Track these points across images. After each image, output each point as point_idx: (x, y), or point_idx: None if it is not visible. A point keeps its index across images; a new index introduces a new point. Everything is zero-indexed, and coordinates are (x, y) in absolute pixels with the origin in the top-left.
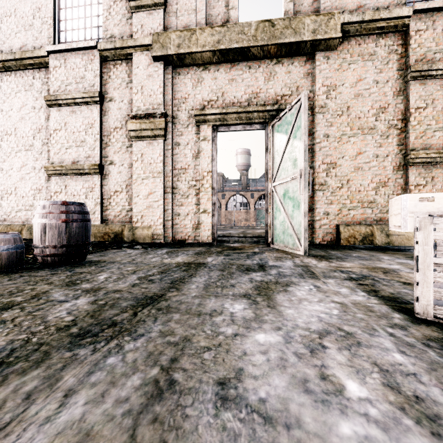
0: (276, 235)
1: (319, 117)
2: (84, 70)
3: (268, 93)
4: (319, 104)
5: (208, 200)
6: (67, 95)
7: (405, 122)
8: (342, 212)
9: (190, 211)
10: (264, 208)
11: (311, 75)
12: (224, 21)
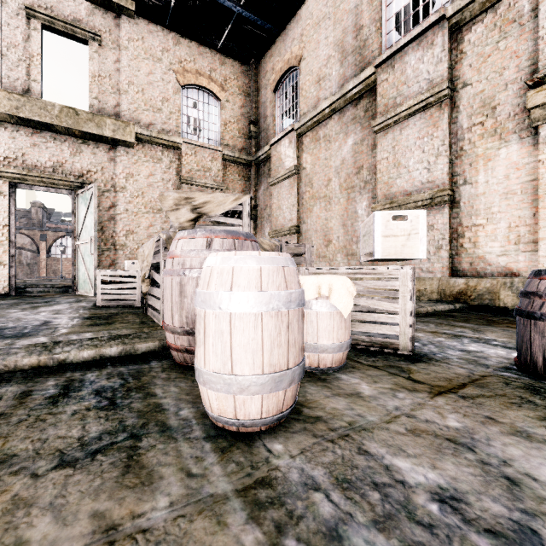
0: (80, 284)
1: (120, 195)
2: None
3: (75, 166)
4: (120, 185)
5: (4, 252)
6: None
7: None
8: None
9: None
10: None
11: (114, 161)
12: (25, 87)
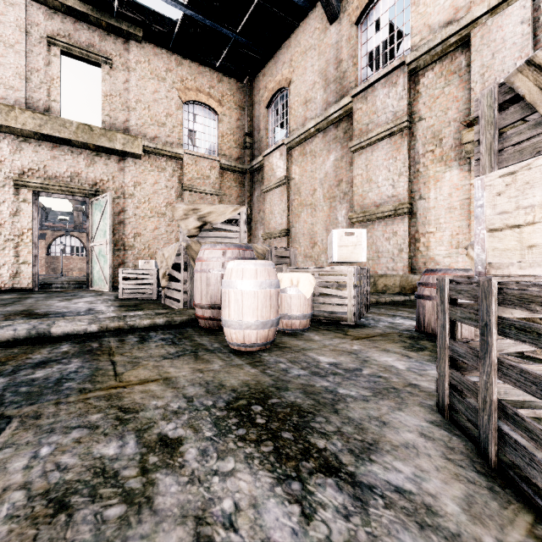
0: (94, 281)
1: (129, 201)
2: None
3: (89, 176)
4: (129, 192)
5: (28, 253)
6: None
7: None
8: None
9: (7, 262)
10: None
11: (124, 171)
12: (46, 107)
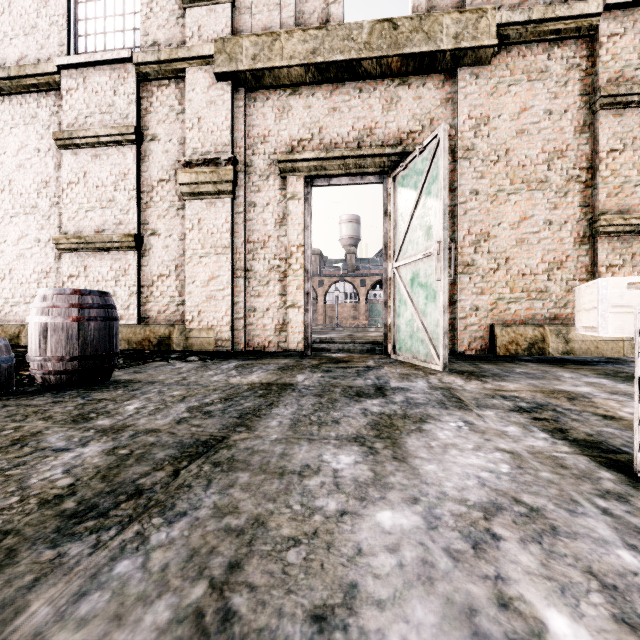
0: (400, 341)
1: (464, 164)
2: (113, 93)
3: (388, 129)
4: (464, 145)
5: (298, 288)
6: (87, 131)
7: (592, 173)
8: (499, 307)
9: (272, 305)
10: (380, 301)
11: (452, 102)
12: (322, 21)
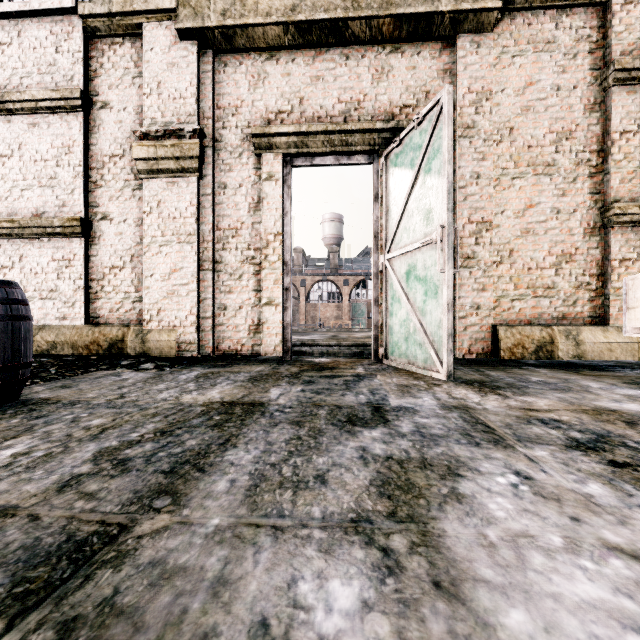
0: (393, 344)
1: (464, 144)
2: (55, 51)
3: (379, 102)
4: (464, 122)
5: (275, 283)
6: (22, 93)
7: (603, 156)
8: (502, 305)
9: (245, 302)
10: (364, 301)
11: (450, 74)
12: None
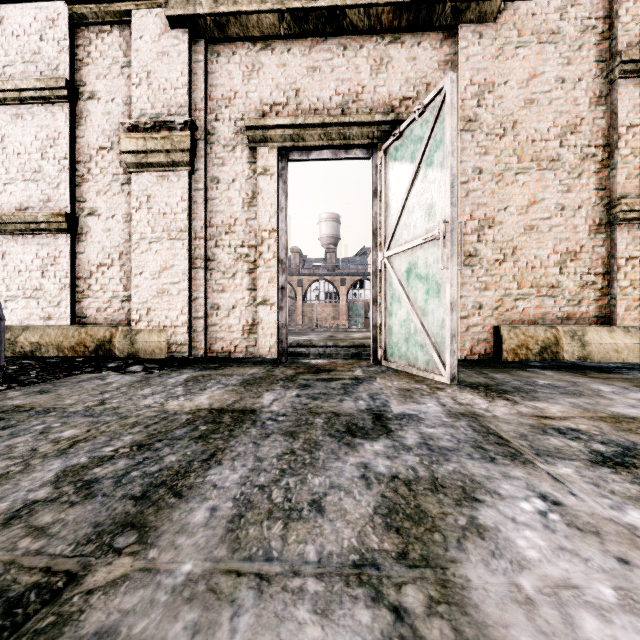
0: (392, 345)
1: (465, 137)
2: (39, 38)
3: (378, 94)
4: (465, 115)
5: (270, 281)
6: (4, 82)
7: (608, 151)
8: (505, 304)
9: (239, 301)
10: (361, 301)
11: (452, 66)
12: None
